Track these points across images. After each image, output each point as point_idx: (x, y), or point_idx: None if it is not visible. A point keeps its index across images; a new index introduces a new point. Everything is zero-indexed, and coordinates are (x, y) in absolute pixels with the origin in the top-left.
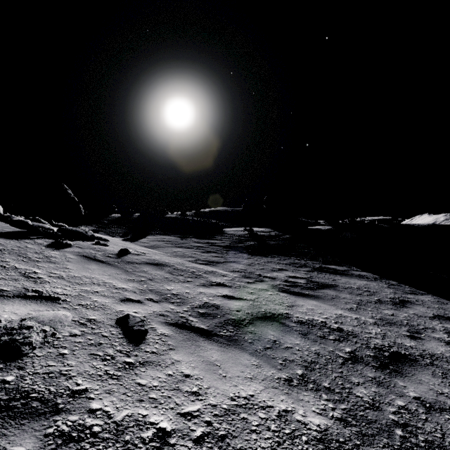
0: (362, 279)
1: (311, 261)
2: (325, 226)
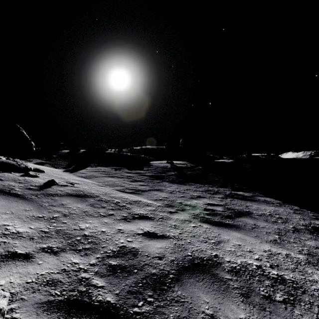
0: (269, 205)
1: (222, 188)
2: (228, 160)
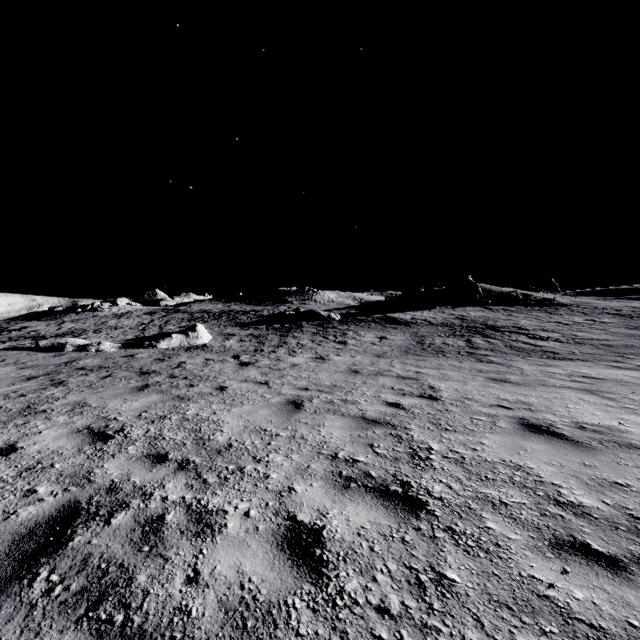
0: None
1: None
2: None
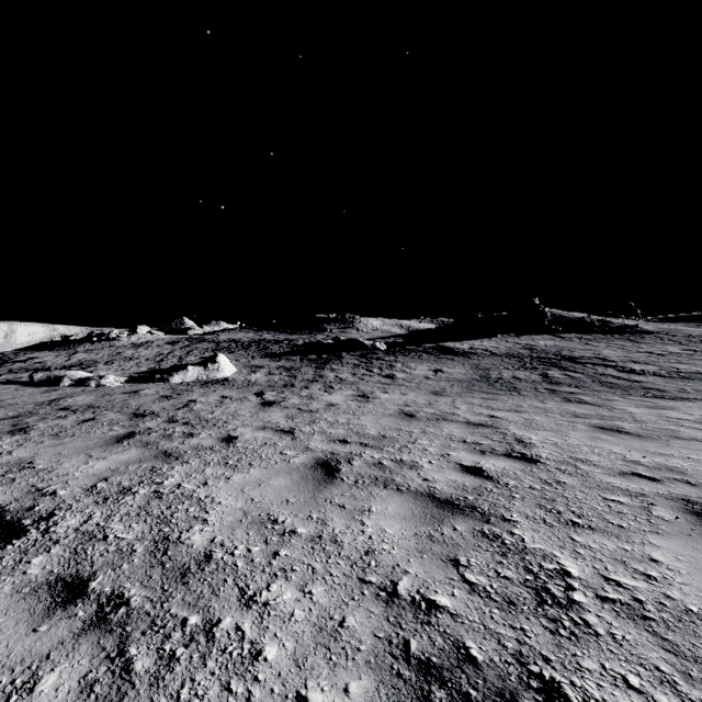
0: None
1: None
2: None
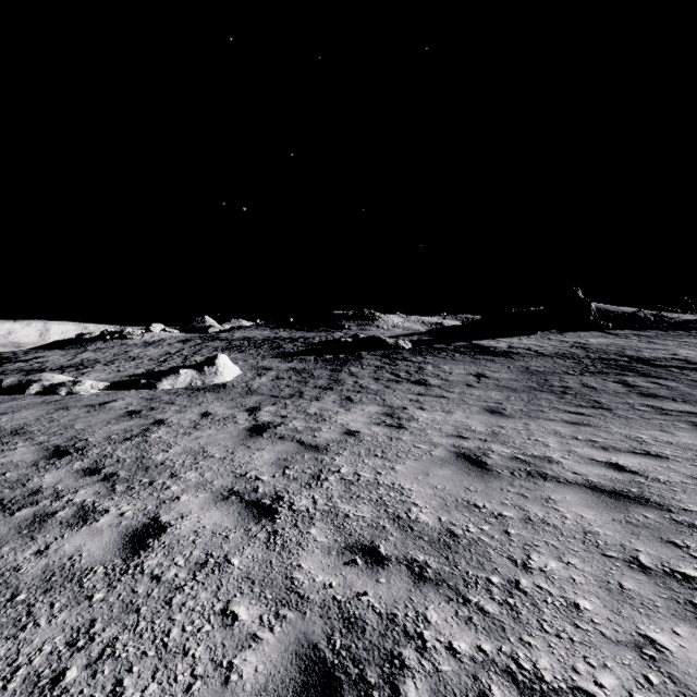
0: None
1: None
2: None
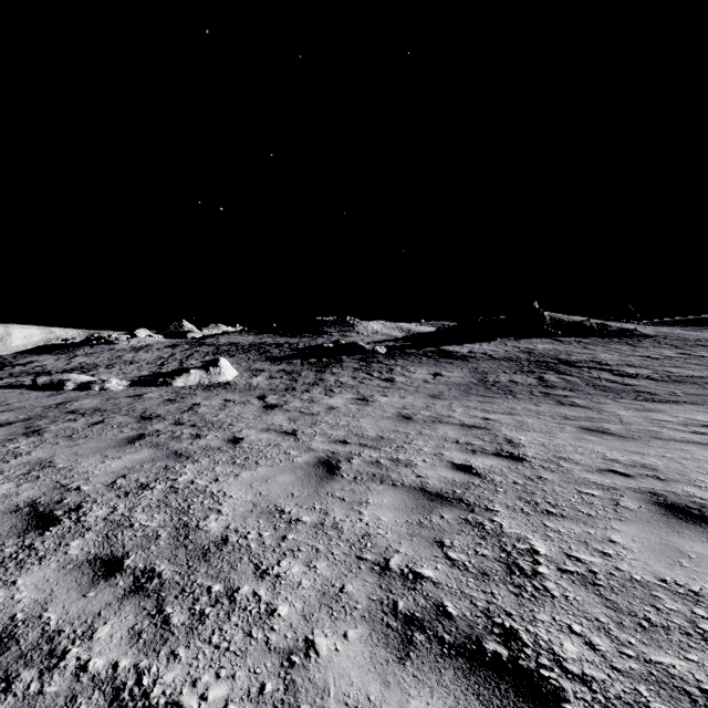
0: None
1: None
2: None
